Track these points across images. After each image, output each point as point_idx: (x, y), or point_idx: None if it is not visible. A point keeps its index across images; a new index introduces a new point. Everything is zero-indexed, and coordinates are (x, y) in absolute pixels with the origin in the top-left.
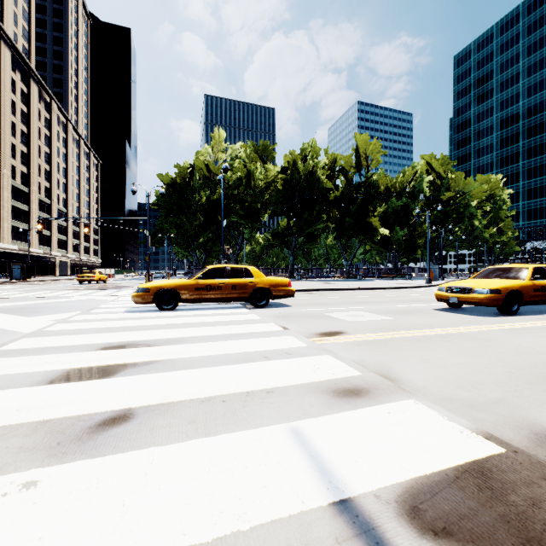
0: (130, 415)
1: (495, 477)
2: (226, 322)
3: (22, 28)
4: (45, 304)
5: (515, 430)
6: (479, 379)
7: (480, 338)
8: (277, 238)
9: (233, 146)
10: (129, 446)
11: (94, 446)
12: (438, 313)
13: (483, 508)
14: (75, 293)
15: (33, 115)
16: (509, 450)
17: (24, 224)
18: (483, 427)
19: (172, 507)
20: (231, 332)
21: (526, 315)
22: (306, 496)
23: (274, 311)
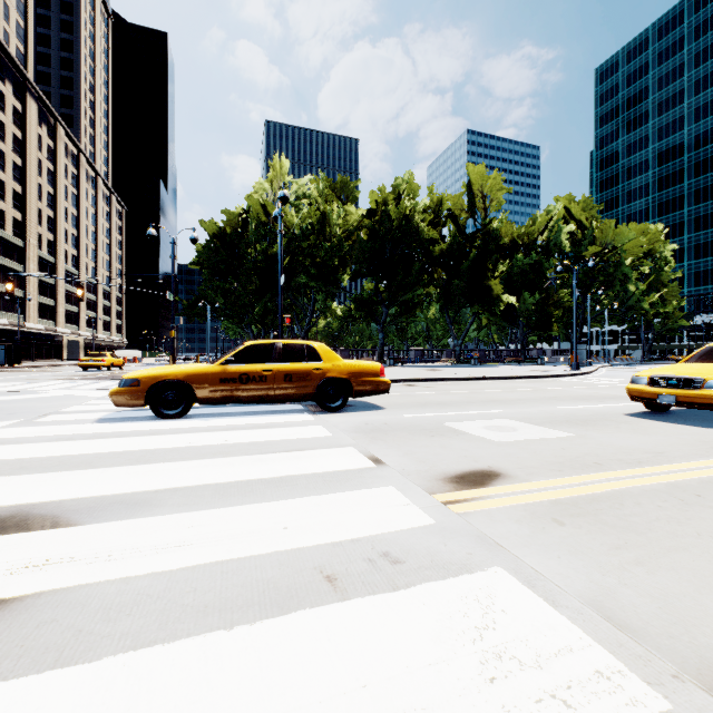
0: None
1: None
2: (265, 443)
3: (16, 24)
4: None
5: None
6: None
7: None
8: (361, 308)
9: (300, 180)
10: None
11: None
12: (642, 423)
13: None
14: (56, 386)
15: (31, 142)
16: None
17: (17, 290)
18: None
19: None
20: (265, 473)
21: None
22: None
23: (356, 419)
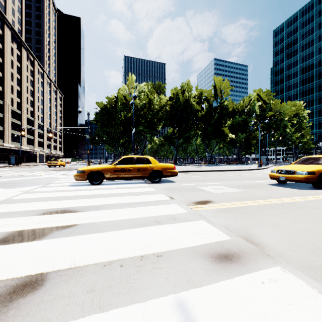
0: (40, 280)
1: None
2: (132, 193)
3: (17, 17)
4: (22, 180)
5: None
6: None
7: (309, 206)
8: (167, 140)
9: (140, 85)
10: None
11: None
12: (272, 187)
13: None
14: (43, 173)
15: (23, 68)
16: None
17: (18, 132)
18: None
19: None
20: (135, 201)
21: None
22: None
23: (164, 185)
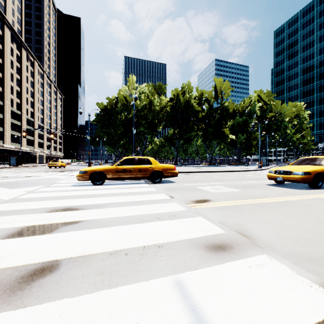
0: (55, 266)
1: None
2: (134, 192)
3: (17, 18)
4: (25, 181)
5: None
6: (311, 236)
7: (302, 204)
8: (167, 141)
9: (141, 85)
10: (47, 297)
11: (20, 296)
12: (269, 187)
13: None
14: (45, 174)
15: (23, 69)
16: None
17: (18, 133)
18: None
19: None
20: (136, 199)
21: None
22: None
23: (165, 186)
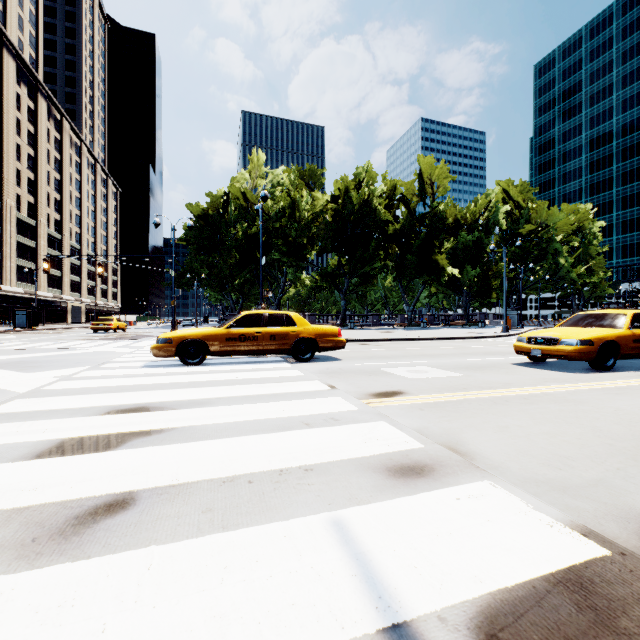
0: (130, 500)
1: (598, 591)
2: (262, 379)
3: (28, 34)
4: (50, 358)
5: (621, 523)
6: (571, 453)
7: (570, 400)
8: (326, 279)
9: (274, 171)
10: (123, 544)
11: (78, 544)
12: (517, 369)
13: (585, 639)
14: (87, 344)
15: (41, 136)
16: (615, 551)
17: (30, 263)
18: (579, 519)
19: (168, 634)
20: (267, 392)
21: (624, 371)
22: (347, 620)
23: (320, 366)
